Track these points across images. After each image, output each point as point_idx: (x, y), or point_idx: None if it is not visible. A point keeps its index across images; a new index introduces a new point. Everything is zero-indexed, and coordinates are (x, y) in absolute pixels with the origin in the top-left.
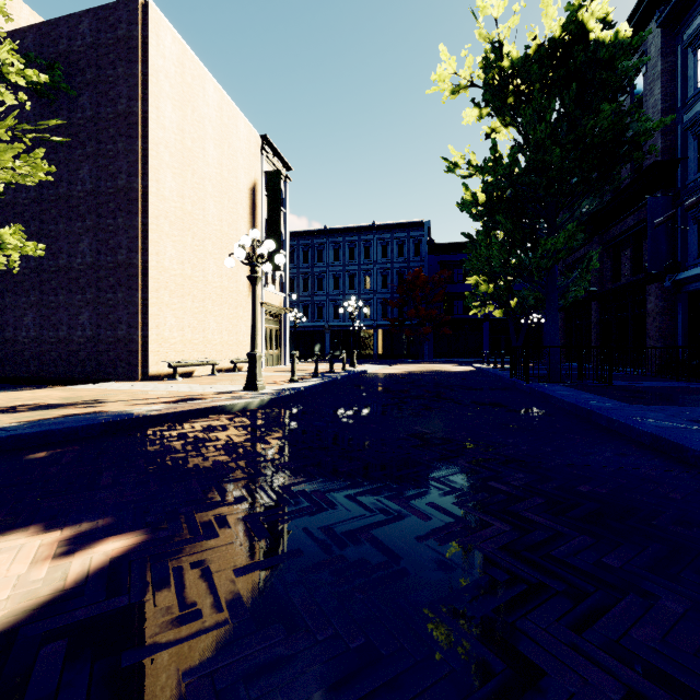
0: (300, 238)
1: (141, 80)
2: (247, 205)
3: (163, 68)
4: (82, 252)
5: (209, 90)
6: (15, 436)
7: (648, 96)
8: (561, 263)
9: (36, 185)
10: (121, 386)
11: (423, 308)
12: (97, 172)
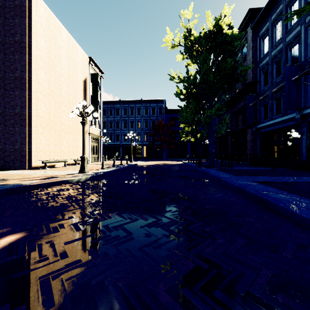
0: (108, 104)
1: (28, 26)
2: (82, 88)
3: (39, 22)
4: None
5: (63, 34)
6: None
7: (247, 56)
8: (217, 119)
9: None
10: (17, 172)
11: (163, 137)
12: (4, 68)
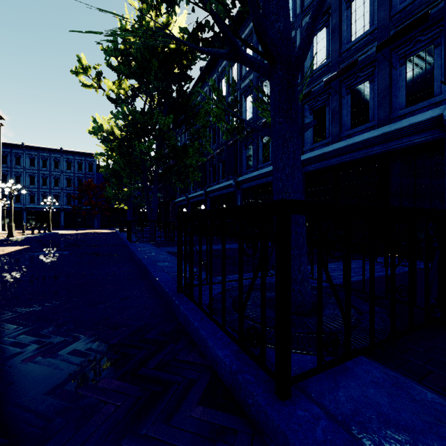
0: None
1: None
2: None
3: None
4: None
5: None
6: None
7: None
8: None
9: None
10: None
11: (94, 201)
12: None
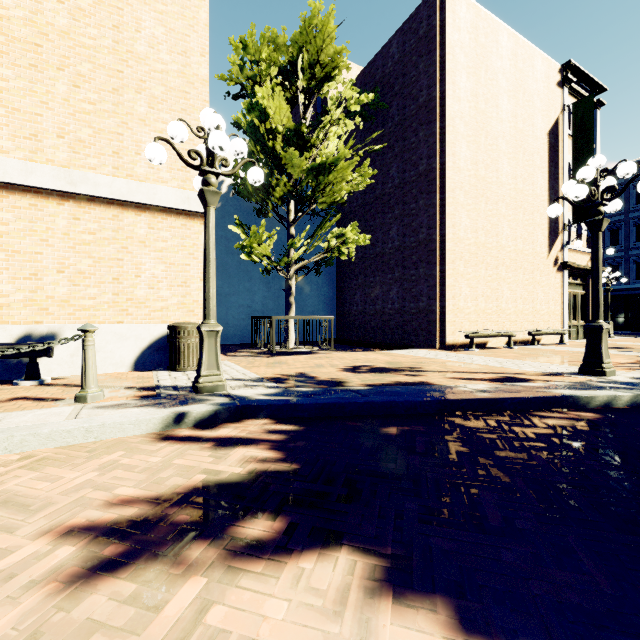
0: None
1: (439, 64)
2: (545, 152)
3: (458, 41)
4: (391, 238)
5: (502, 41)
6: (369, 403)
7: None
8: None
9: (362, 194)
10: (427, 354)
11: None
12: (403, 166)
